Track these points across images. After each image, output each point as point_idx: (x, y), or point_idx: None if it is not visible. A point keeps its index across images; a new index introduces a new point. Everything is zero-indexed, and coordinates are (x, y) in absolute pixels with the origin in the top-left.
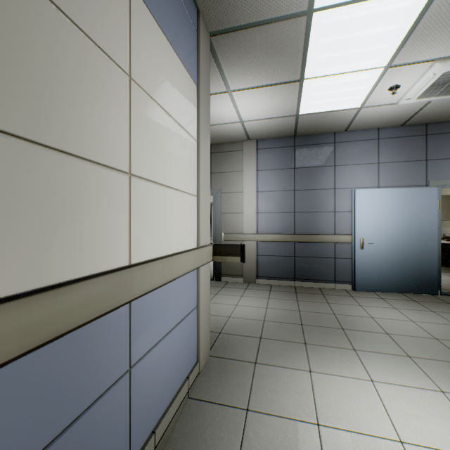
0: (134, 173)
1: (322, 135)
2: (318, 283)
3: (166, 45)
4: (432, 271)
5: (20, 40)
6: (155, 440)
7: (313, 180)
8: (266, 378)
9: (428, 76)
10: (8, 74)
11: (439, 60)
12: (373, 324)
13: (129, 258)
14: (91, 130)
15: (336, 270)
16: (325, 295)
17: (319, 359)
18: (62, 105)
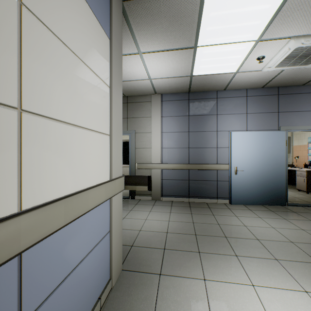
0: (27, 109)
1: (208, 92)
2: (205, 199)
3: None
4: (282, 189)
5: None
6: None
7: (202, 124)
8: (169, 289)
9: (285, 50)
10: None
11: (294, 37)
12: (246, 231)
13: (19, 203)
14: None
15: (218, 189)
16: (211, 208)
17: (211, 267)
18: None
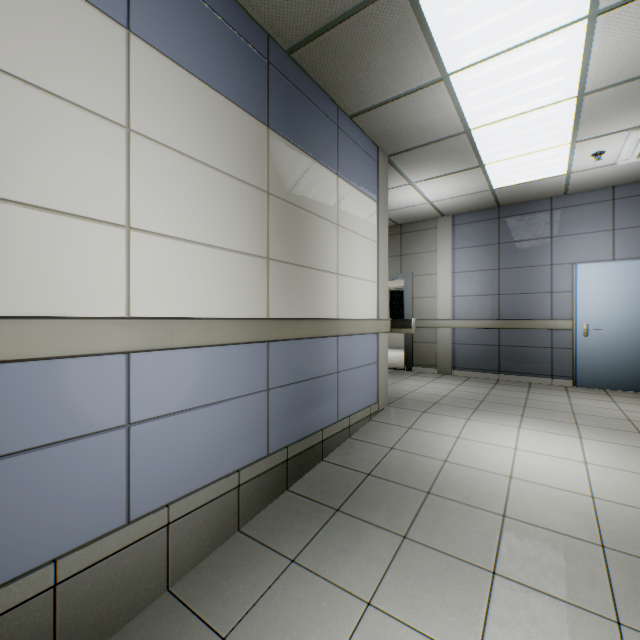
0: (339, 273)
1: (534, 202)
2: (528, 377)
3: (355, 192)
4: None
5: (308, 234)
6: (349, 421)
7: (523, 256)
8: (429, 418)
9: (631, 141)
10: (306, 247)
11: (633, 129)
12: (564, 407)
13: (337, 316)
14: (324, 258)
15: (553, 362)
16: (530, 388)
17: (481, 416)
18: (317, 251)
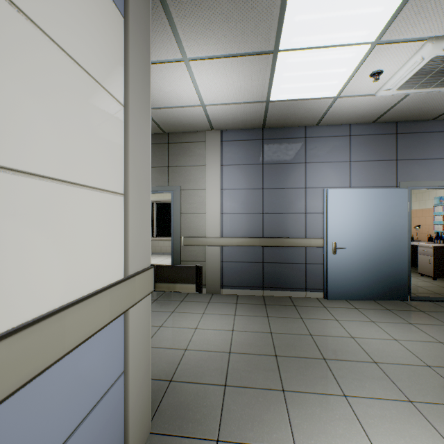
0: None
1: (292, 128)
2: (288, 291)
3: None
4: (403, 276)
5: None
6: None
7: (283, 178)
8: None
9: (416, 60)
10: None
11: (432, 39)
12: (356, 348)
13: None
14: None
15: (307, 277)
16: (297, 307)
17: (305, 421)
18: None
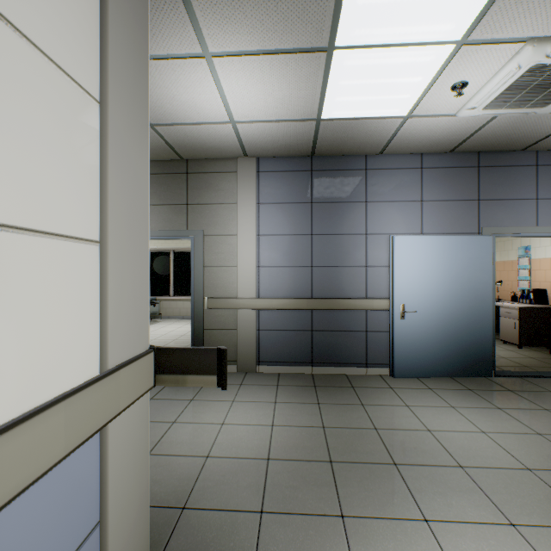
0: None
1: (349, 157)
2: (344, 367)
3: None
4: (487, 346)
5: None
6: None
7: (338, 221)
8: None
9: (510, 69)
10: None
11: (533, 41)
12: (435, 446)
13: None
14: None
15: (368, 348)
16: (356, 389)
17: None
18: None
